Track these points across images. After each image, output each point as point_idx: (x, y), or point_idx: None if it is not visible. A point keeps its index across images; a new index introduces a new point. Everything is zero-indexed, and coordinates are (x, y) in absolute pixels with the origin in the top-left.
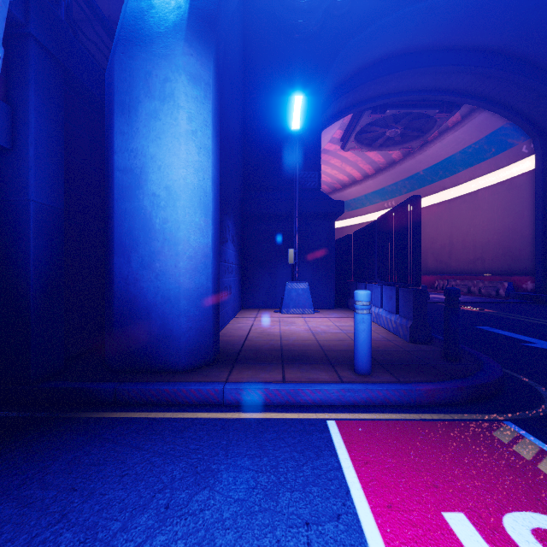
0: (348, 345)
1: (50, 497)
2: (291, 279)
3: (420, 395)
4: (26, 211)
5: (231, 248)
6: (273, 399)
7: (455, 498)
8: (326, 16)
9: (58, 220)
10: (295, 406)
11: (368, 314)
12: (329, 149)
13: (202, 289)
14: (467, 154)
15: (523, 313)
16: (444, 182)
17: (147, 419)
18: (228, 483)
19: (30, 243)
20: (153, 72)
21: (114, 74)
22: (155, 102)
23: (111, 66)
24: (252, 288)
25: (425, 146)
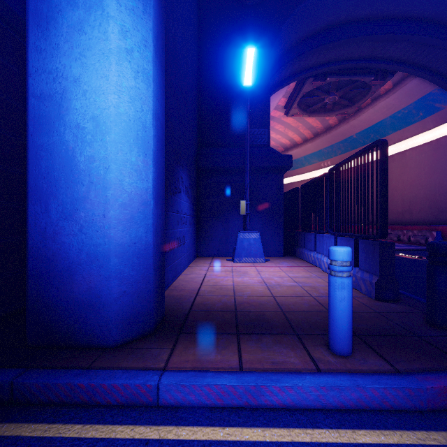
0: (309, 304)
1: None
2: (243, 229)
3: (433, 395)
4: None
5: (184, 199)
6: (227, 399)
7: None
8: None
9: None
10: (257, 410)
11: (349, 277)
12: (274, 115)
13: (140, 244)
14: (396, 118)
15: None
16: None
17: (40, 441)
18: None
19: None
20: None
21: None
22: (78, 12)
23: None
24: (206, 237)
25: (358, 112)
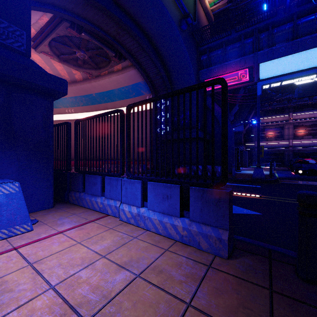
0: None
1: None
2: None
3: None
4: None
5: None
6: None
7: None
8: None
9: None
10: None
11: None
12: None
13: None
14: (121, 91)
15: None
16: (107, 105)
17: None
18: None
19: None
20: None
21: None
22: None
23: None
24: None
25: (98, 77)
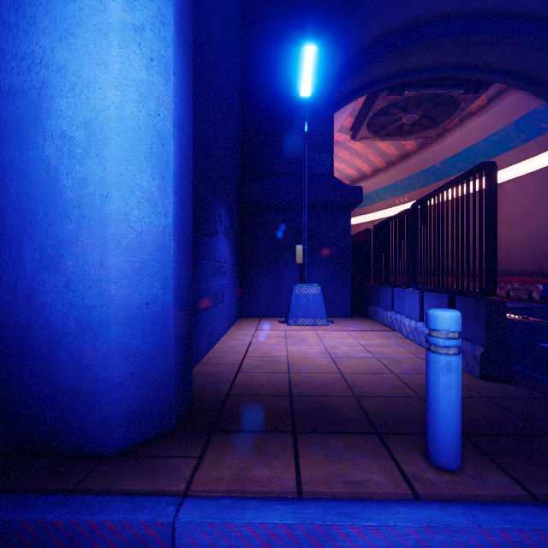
0: (390, 385)
1: None
2: (299, 281)
3: None
4: None
5: (223, 243)
6: (279, 545)
7: None
8: None
9: None
10: None
11: (458, 355)
12: (338, 139)
13: (155, 305)
14: (491, 142)
15: None
16: None
17: None
18: None
19: None
20: None
21: None
22: None
23: None
24: (252, 292)
25: (443, 135)
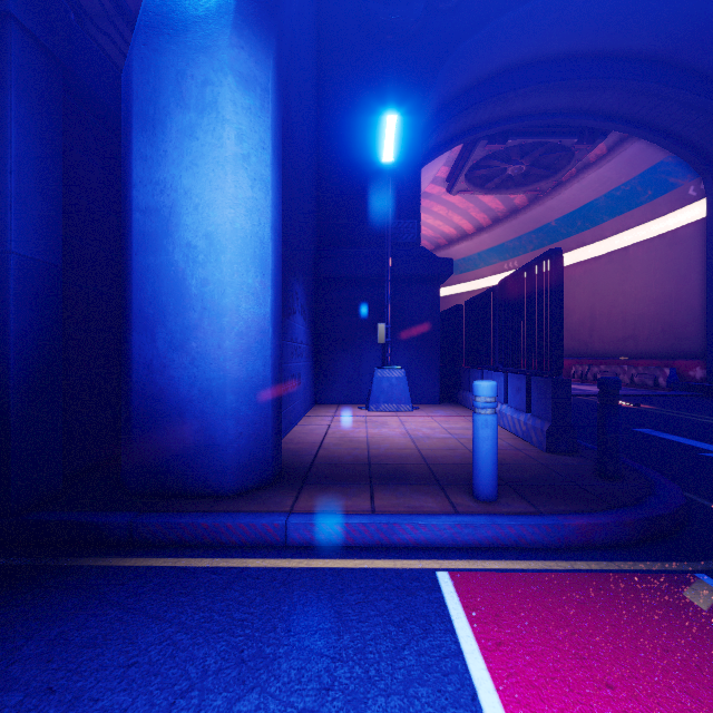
0: (461, 457)
1: (12, 705)
2: (382, 364)
3: (571, 532)
4: (4, 268)
5: (300, 322)
6: (358, 538)
7: (642, 709)
8: (428, 11)
9: (53, 282)
10: (389, 548)
11: (494, 414)
12: (431, 192)
13: (258, 379)
14: (614, 198)
15: (694, 410)
16: (584, 236)
17: (174, 569)
18: (289, 679)
19: (9, 313)
20: (187, 71)
21: (132, 75)
22: (190, 115)
23: (128, 63)
24: (329, 376)
25: (558, 188)
